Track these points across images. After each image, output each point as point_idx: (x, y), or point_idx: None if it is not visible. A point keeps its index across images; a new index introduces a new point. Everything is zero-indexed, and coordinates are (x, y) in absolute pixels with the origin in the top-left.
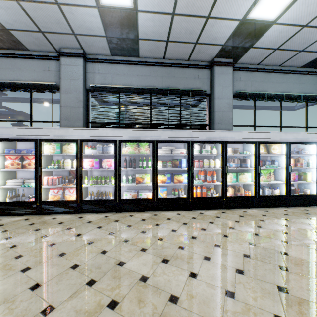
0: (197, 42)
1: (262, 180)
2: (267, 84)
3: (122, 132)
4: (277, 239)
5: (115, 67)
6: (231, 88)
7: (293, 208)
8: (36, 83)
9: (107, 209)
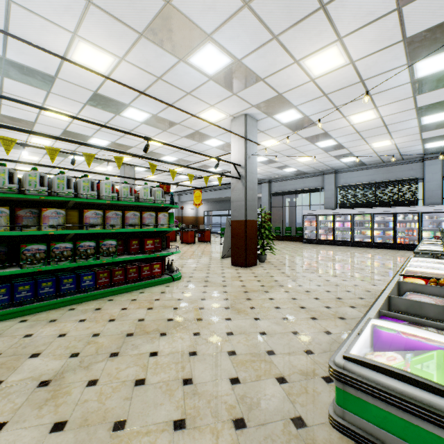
0: (401, 156)
1: None
2: None
3: (353, 210)
4: None
5: (352, 173)
6: (440, 173)
7: None
8: (313, 188)
9: (346, 245)
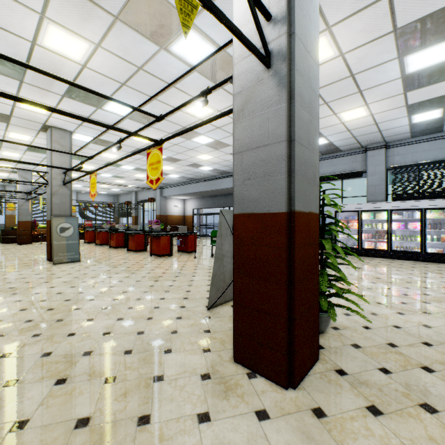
0: None
1: None
2: None
3: (427, 202)
4: None
5: (414, 147)
6: None
7: None
8: (347, 172)
9: (413, 258)
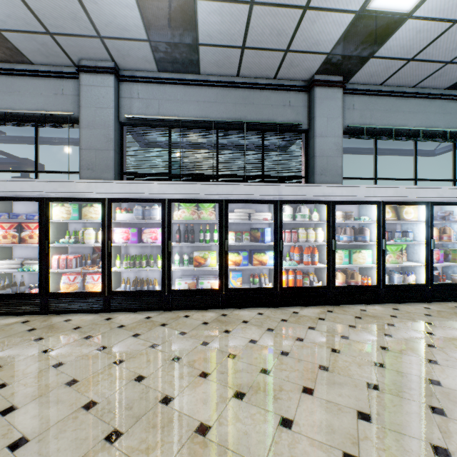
0: (288, 49)
1: (389, 260)
2: (395, 115)
3: (172, 186)
4: (420, 358)
5: (163, 89)
6: (340, 120)
7: (438, 304)
8: (43, 113)
9: (150, 305)
